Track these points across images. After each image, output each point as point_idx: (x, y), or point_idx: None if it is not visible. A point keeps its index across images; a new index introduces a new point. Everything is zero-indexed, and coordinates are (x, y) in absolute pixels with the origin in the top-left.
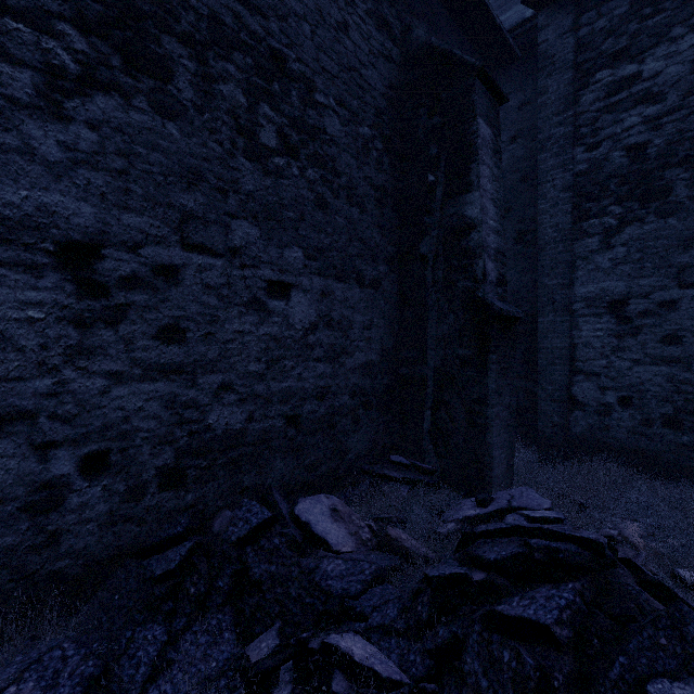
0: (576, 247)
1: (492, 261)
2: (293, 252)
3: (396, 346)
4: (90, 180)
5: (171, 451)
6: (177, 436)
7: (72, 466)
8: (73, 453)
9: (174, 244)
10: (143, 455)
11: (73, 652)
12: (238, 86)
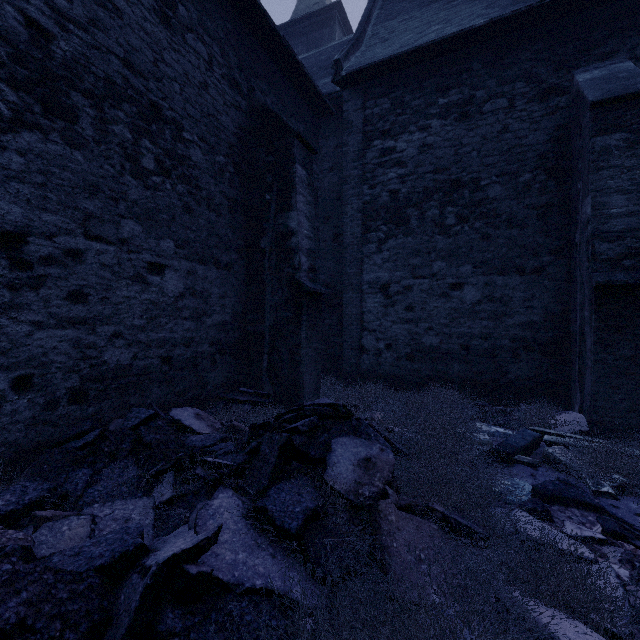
0: (364, 249)
1: (306, 257)
2: (167, 242)
3: (244, 311)
4: (19, 190)
5: (77, 377)
6: (81, 367)
7: (6, 385)
8: (7, 376)
9: (79, 235)
10: (57, 380)
11: (29, 484)
12: (126, 126)
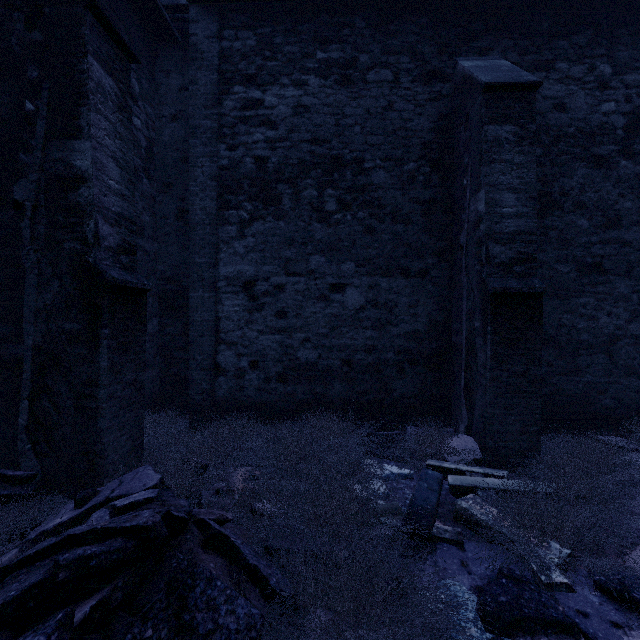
0: (220, 232)
1: (112, 226)
2: None
3: None
4: None
5: None
6: None
7: None
8: None
9: None
10: None
11: None
12: None
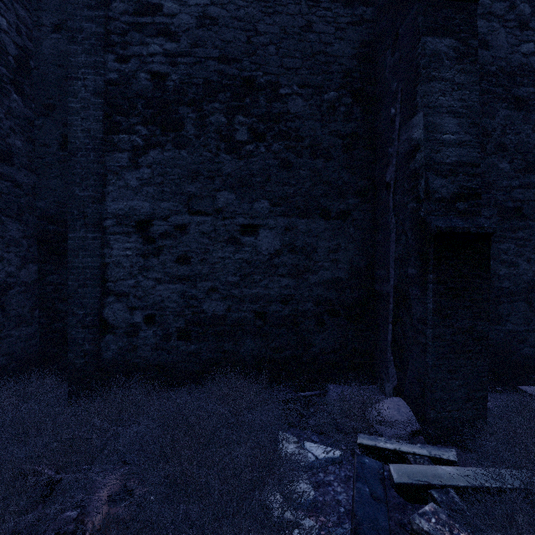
0: (107, 160)
1: None
2: None
3: None
4: None
5: None
6: None
7: None
8: None
9: None
10: None
11: None
12: None
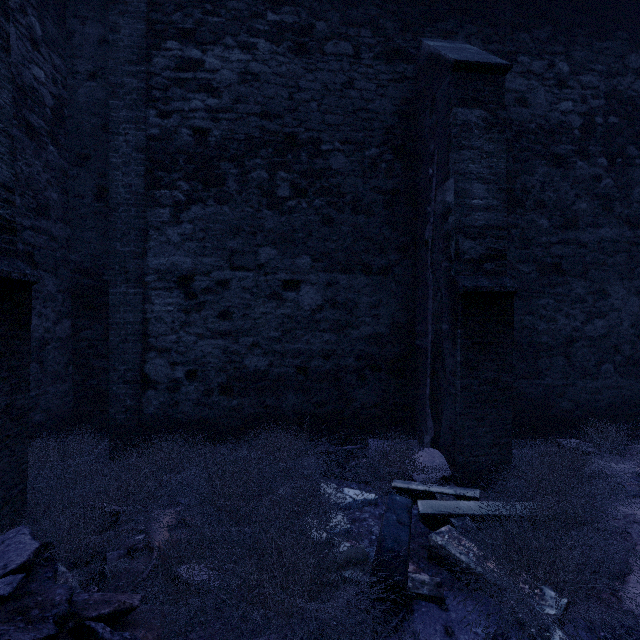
0: (149, 215)
1: None
2: None
3: None
4: None
5: None
6: None
7: None
8: None
9: None
10: None
11: None
12: None
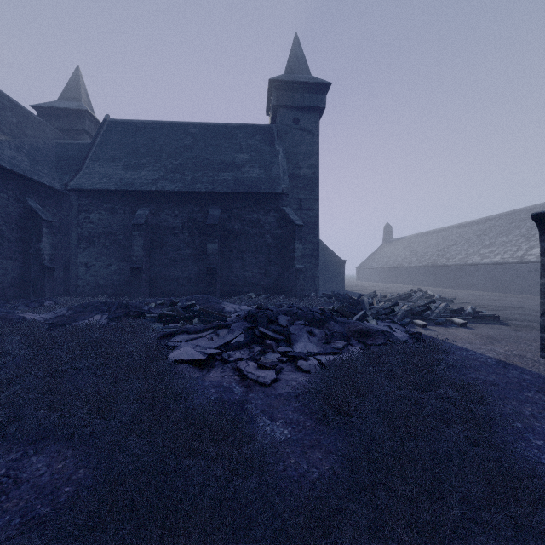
0: (79, 250)
1: (48, 256)
2: None
3: (22, 273)
4: None
5: None
6: None
7: None
8: None
9: None
10: None
11: None
12: None
